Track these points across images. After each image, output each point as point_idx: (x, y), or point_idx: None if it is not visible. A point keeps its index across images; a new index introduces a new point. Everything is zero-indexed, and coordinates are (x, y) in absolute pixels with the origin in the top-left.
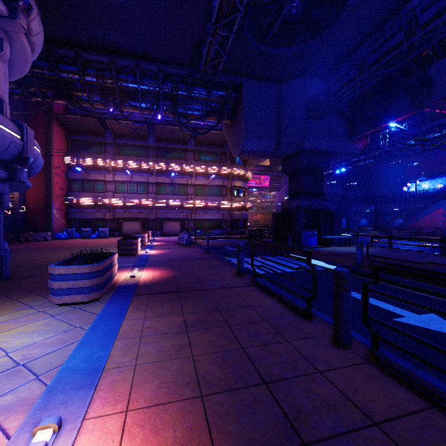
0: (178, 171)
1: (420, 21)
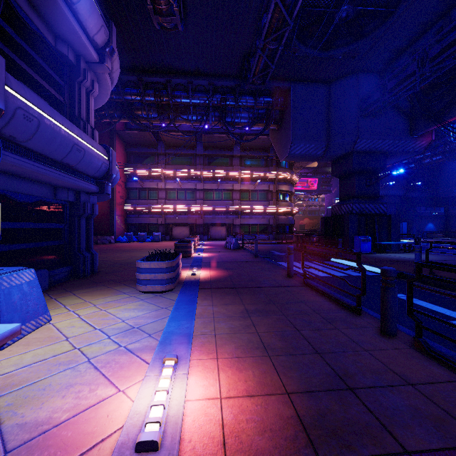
0: (223, 177)
1: None
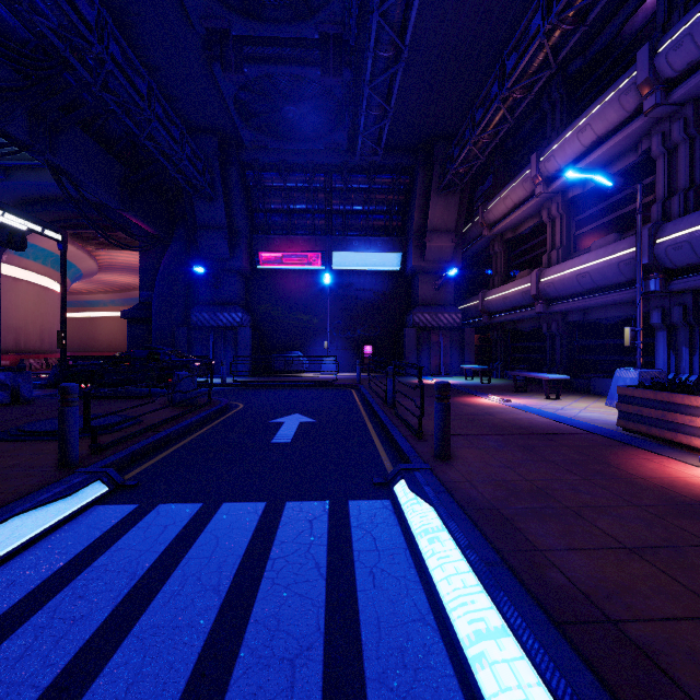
0: None
1: None
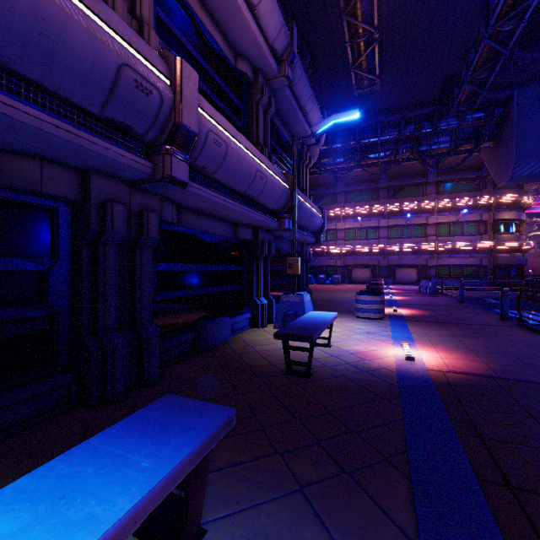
0: (413, 210)
1: None
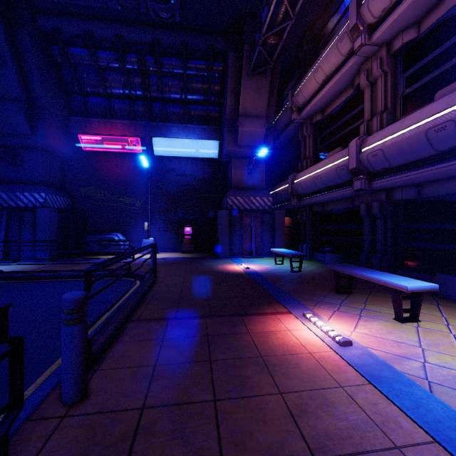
0: None
1: None
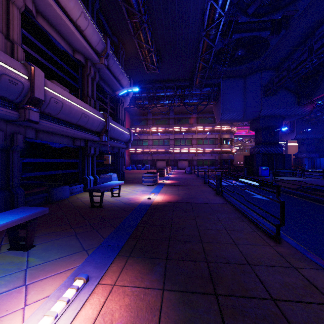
0: (186, 131)
1: (314, 48)
